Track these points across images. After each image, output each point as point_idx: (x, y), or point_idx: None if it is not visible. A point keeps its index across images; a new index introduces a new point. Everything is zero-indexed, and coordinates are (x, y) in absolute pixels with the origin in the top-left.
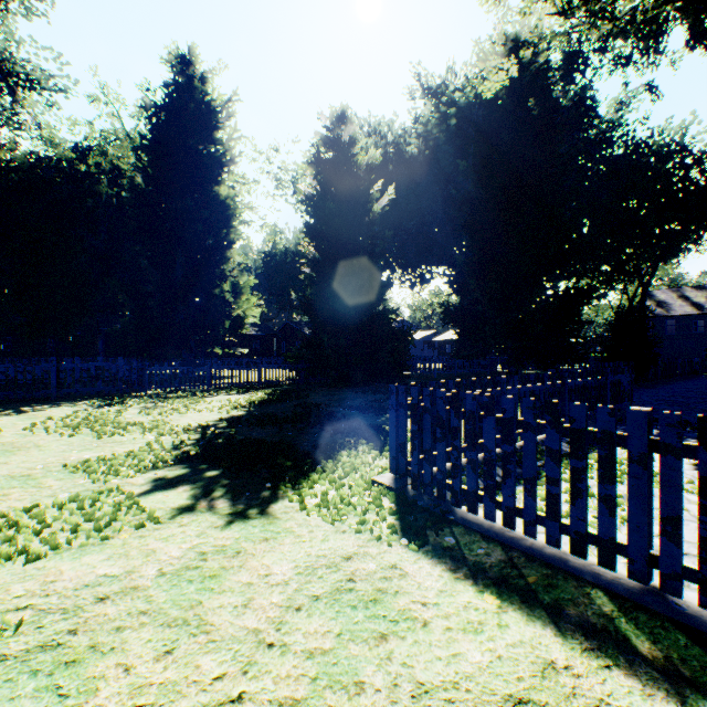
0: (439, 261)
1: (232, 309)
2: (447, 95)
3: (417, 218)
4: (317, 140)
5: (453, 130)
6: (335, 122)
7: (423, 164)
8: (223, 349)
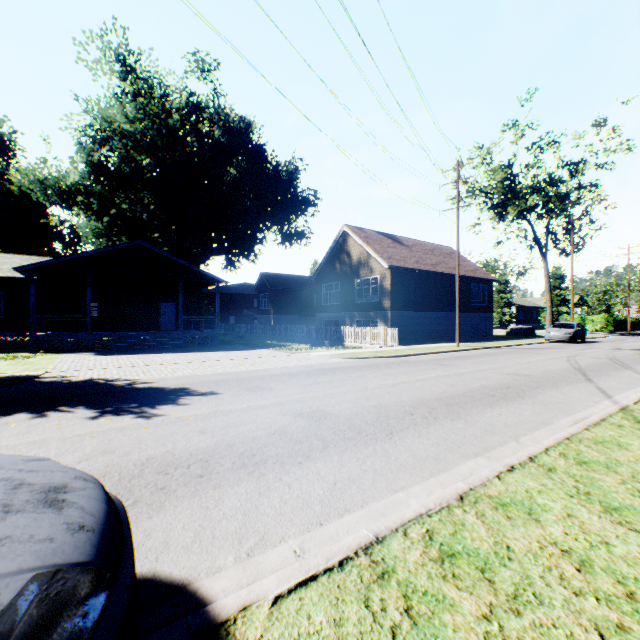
0: None
1: None
2: None
3: None
4: None
5: None
6: None
7: None
8: None
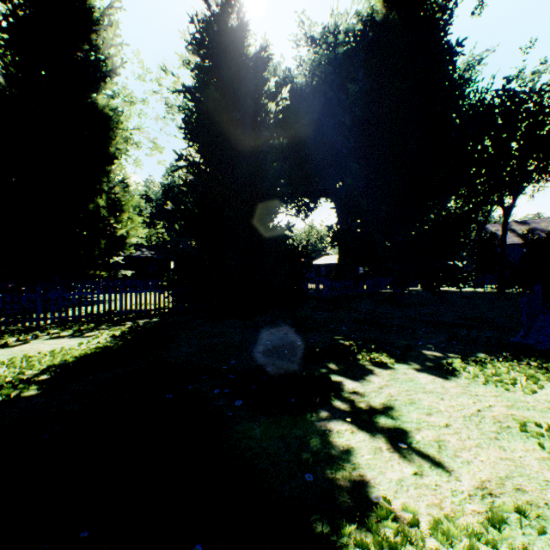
0: (320, 192)
1: (115, 229)
2: (335, 24)
3: (303, 149)
4: (200, 23)
5: (340, 59)
6: (221, 4)
7: (310, 95)
8: (102, 271)
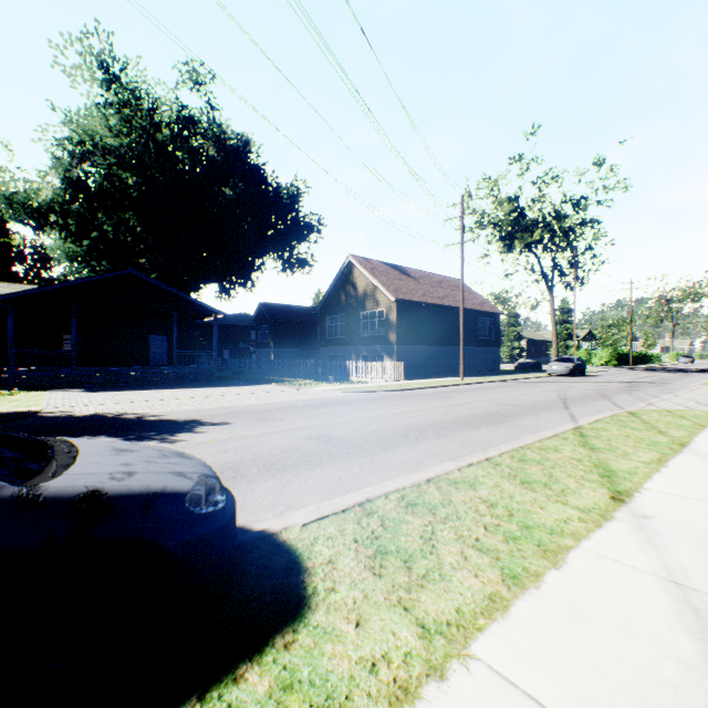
0: None
1: None
2: None
3: None
4: None
5: None
6: None
7: None
8: None
